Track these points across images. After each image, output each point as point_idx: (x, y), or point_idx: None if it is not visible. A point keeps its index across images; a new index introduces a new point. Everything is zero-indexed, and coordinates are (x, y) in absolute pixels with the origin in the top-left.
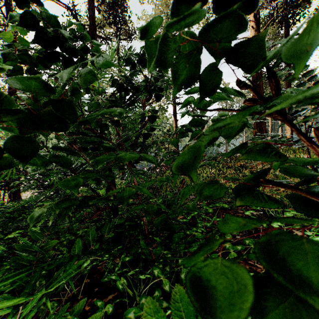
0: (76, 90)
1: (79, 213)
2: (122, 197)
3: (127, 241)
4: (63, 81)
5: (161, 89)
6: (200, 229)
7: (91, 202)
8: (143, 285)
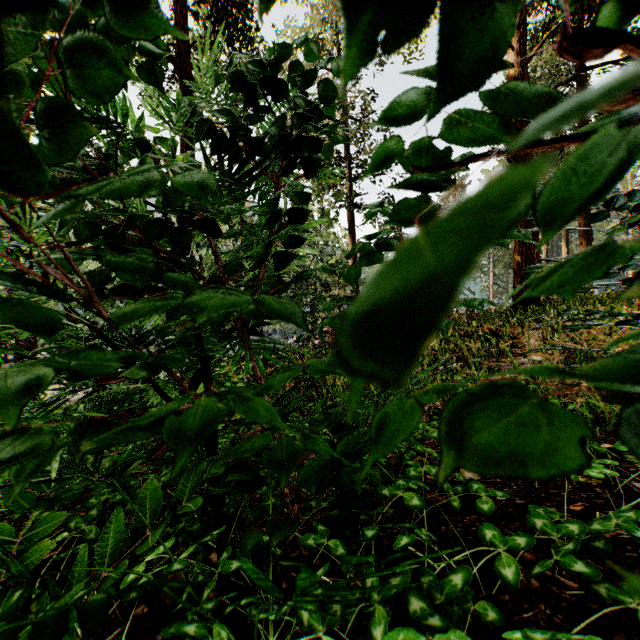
0: (74, 112)
1: None
2: (184, 430)
3: (243, 506)
4: (3, 60)
5: (320, 144)
6: (415, 483)
7: (93, 442)
8: (275, 634)
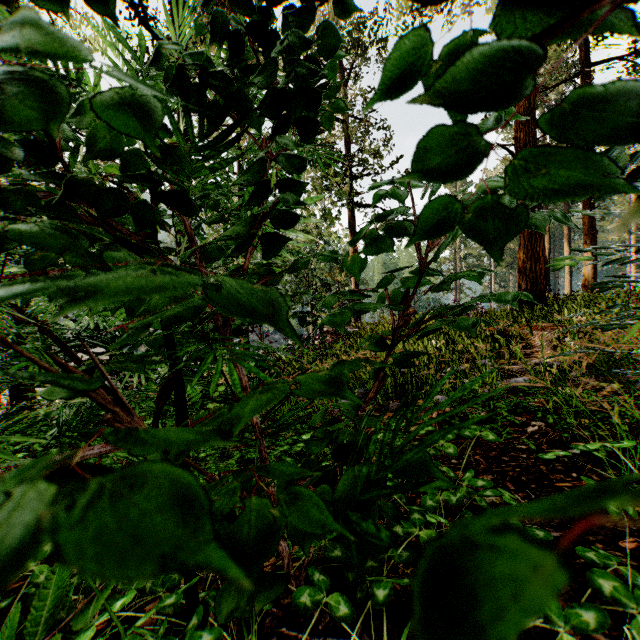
0: None
1: None
2: None
3: None
4: None
5: (317, 98)
6: (433, 517)
7: None
8: None
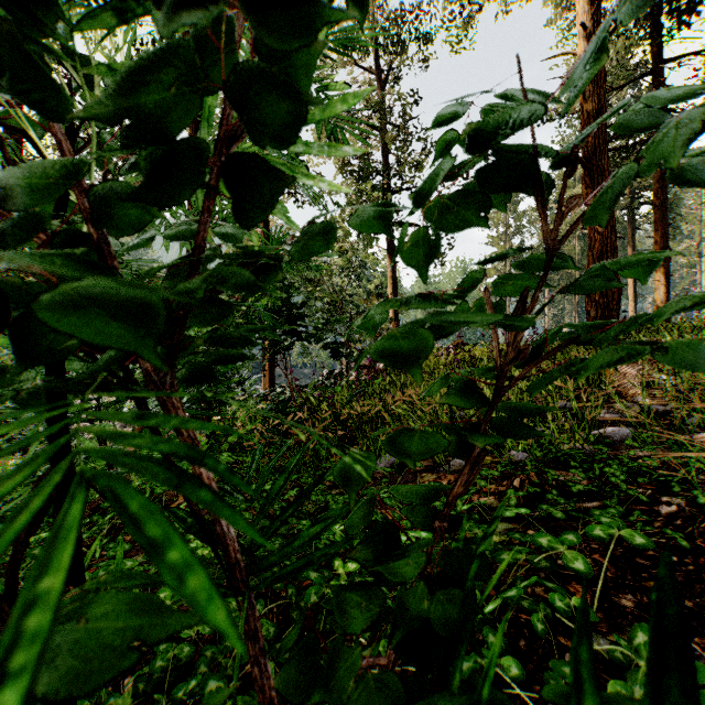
0: None
1: (107, 516)
2: None
3: None
4: None
5: None
6: None
7: None
8: None
